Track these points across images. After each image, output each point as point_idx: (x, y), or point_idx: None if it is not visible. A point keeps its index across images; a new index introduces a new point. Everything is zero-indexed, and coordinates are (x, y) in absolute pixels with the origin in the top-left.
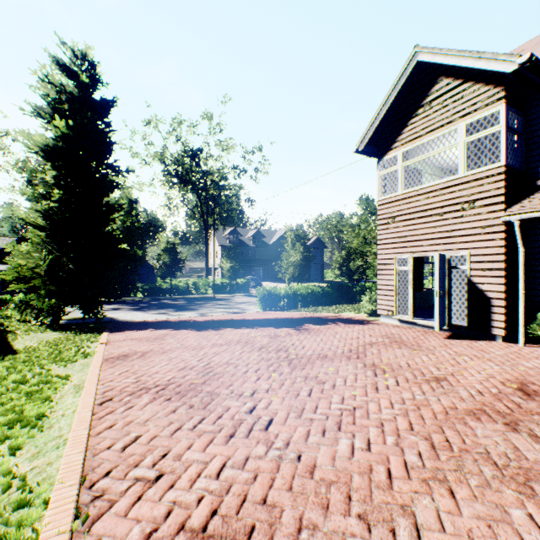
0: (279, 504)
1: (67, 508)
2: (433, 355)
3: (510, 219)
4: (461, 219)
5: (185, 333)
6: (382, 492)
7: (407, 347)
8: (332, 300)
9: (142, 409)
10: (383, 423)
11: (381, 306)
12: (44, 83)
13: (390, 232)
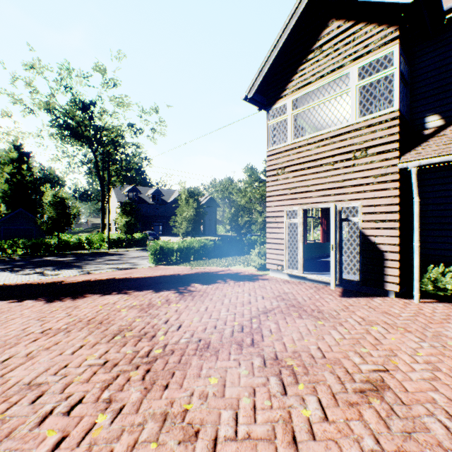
0: None
1: None
2: (342, 327)
3: (407, 166)
4: (353, 168)
5: (23, 308)
6: None
7: (309, 314)
8: (223, 253)
9: None
10: None
11: (271, 260)
12: None
13: (280, 183)
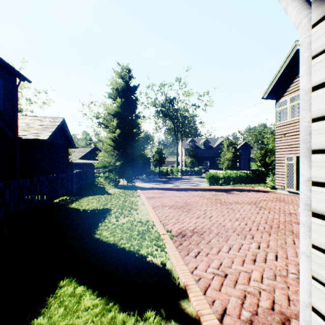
0: (213, 229)
1: (159, 222)
2: (296, 206)
3: None
4: None
5: (172, 192)
6: (245, 231)
7: (284, 202)
8: (253, 181)
9: (167, 210)
10: (254, 221)
11: (277, 183)
12: (112, 83)
13: (282, 142)
